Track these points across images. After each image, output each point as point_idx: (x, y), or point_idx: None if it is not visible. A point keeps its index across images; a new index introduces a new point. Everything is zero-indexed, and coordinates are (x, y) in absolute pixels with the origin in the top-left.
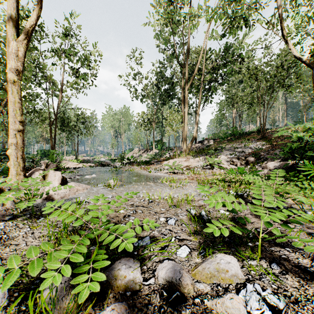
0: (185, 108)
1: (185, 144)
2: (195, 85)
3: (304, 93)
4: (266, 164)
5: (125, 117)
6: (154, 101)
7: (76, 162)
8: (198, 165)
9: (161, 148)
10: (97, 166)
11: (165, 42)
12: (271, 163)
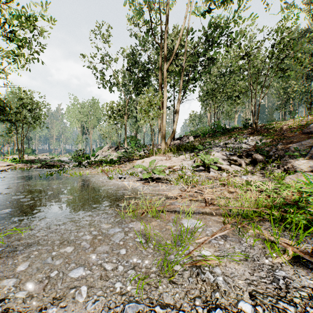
0: (164, 94)
1: (164, 139)
2: (174, 72)
3: (280, 92)
4: (292, 164)
5: (94, 111)
6: (127, 93)
7: (10, 162)
8: (186, 166)
9: (135, 145)
10: (40, 167)
11: (138, 13)
12: (301, 161)
